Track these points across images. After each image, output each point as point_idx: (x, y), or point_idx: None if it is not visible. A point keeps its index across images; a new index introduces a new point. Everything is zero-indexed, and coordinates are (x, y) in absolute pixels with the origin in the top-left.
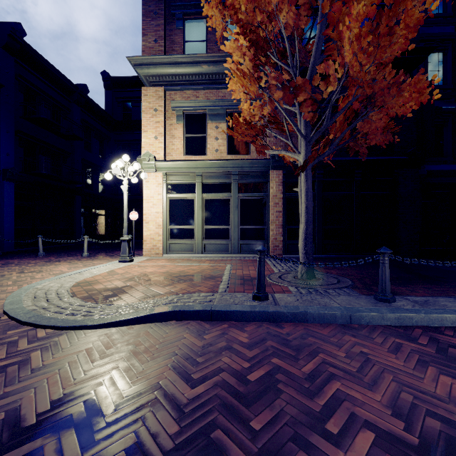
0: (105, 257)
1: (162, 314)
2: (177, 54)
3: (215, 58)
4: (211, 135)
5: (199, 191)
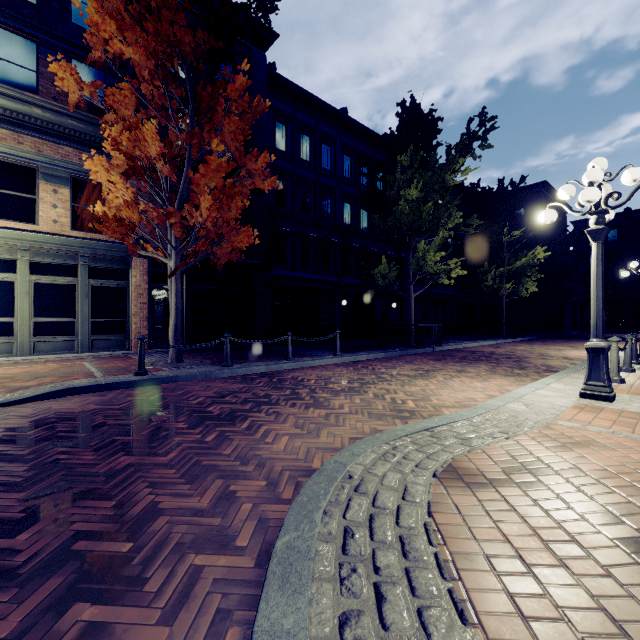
0: None
1: (58, 392)
2: None
3: (56, 107)
4: (46, 199)
5: (25, 271)
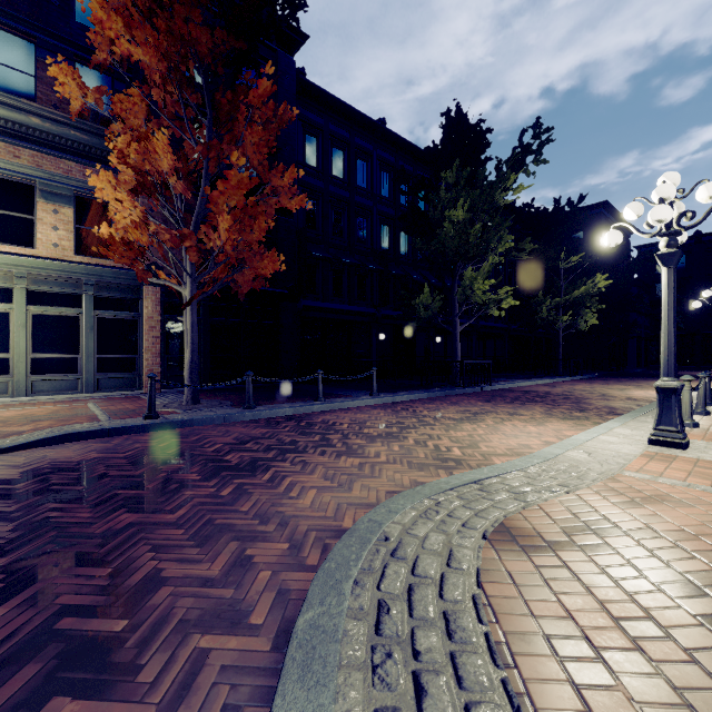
0: None
1: (55, 438)
2: None
3: (56, 116)
4: (46, 220)
5: (22, 301)
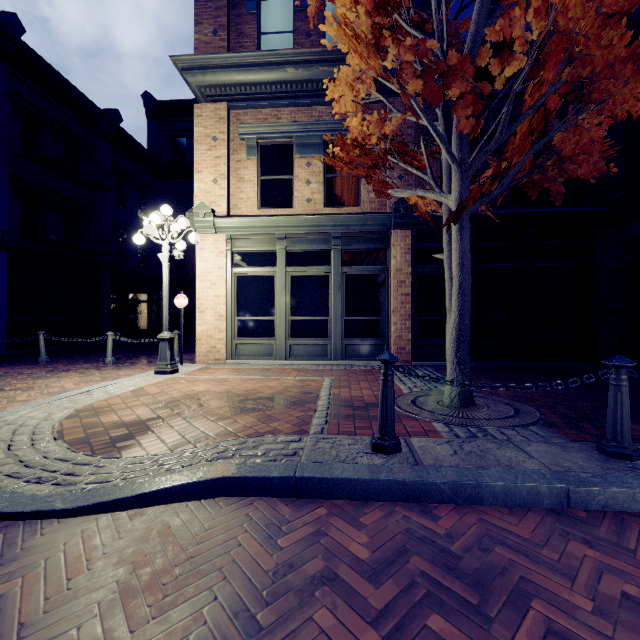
0: (140, 364)
1: (200, 485)
2: (247, 51)
3: (306, 57)
4: (301, 176)
5: (282, 263)
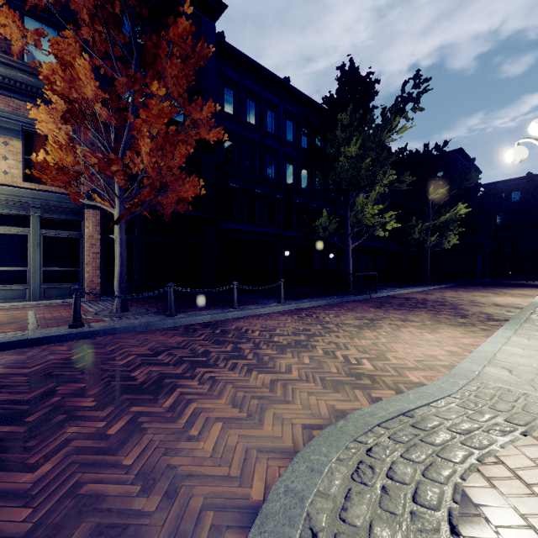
0: None
1: None
2: None
3: (4, 60)
4: None
5: None
